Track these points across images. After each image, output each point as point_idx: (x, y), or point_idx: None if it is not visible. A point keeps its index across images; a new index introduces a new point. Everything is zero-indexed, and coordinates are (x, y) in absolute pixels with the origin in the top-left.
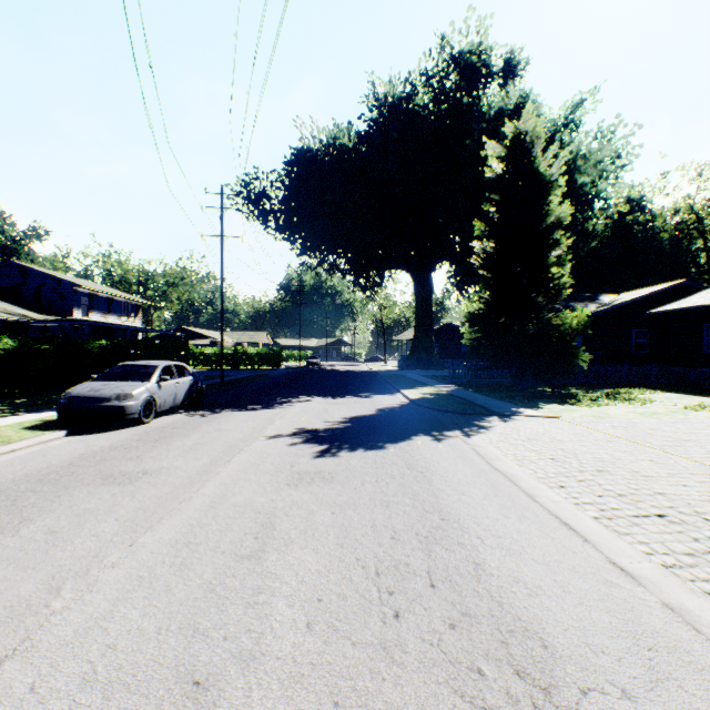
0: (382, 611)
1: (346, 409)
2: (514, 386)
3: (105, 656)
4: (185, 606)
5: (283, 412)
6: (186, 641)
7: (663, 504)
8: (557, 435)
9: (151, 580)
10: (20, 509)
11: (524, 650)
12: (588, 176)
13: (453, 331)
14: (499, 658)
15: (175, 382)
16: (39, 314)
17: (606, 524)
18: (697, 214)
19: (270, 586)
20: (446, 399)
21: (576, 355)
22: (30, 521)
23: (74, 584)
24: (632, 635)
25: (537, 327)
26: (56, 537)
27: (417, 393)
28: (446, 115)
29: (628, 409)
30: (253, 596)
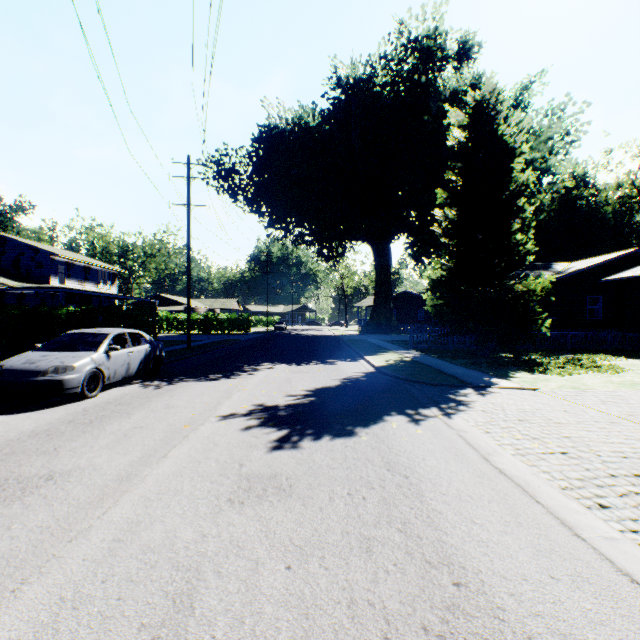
0: None
1: (310, 379)
2: (476, 352)
3: None
4: None
5: (243, 382)
6: None
7: None
8: (550, 415)
9: None
10: None
11: None
12: (538, 152)
13: (409, 298)
14: None
15: (128, 351)
16: (15, 281)
17: None
18: (639, 189)
19: None
20: (412, 367)
21: (538, 321)
22: None
23: None
24: None
25: (499, 294)
26: None
27: (381, 359)
28: (405, 94)
29: (603, 379)
30: None
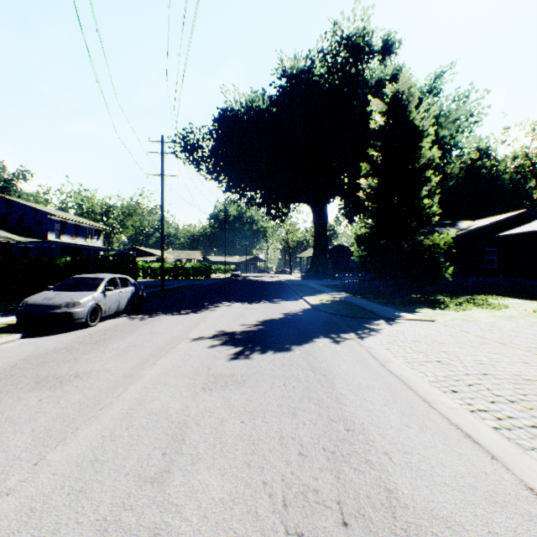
0: None
1: (259, 314)
2: (393, 294)
3: None
4: None
5: (207, 316)
6: None
7: None
8: (437, 337)
9: (41, 515)
10: None
11: None
12: (448, 131)
13: (343, 250)
14: None
15: (119, 291)
16: (21, 237)
17: (507, 436)
18: (531, 160)
19: (167, 524)
20: (340, 305)
21: (442, 269)
22: None
23: None
24: None
25: (411, 247)
26: None
27: (316, 299)
28: (338, 83)
29: (488, 313)
30: None
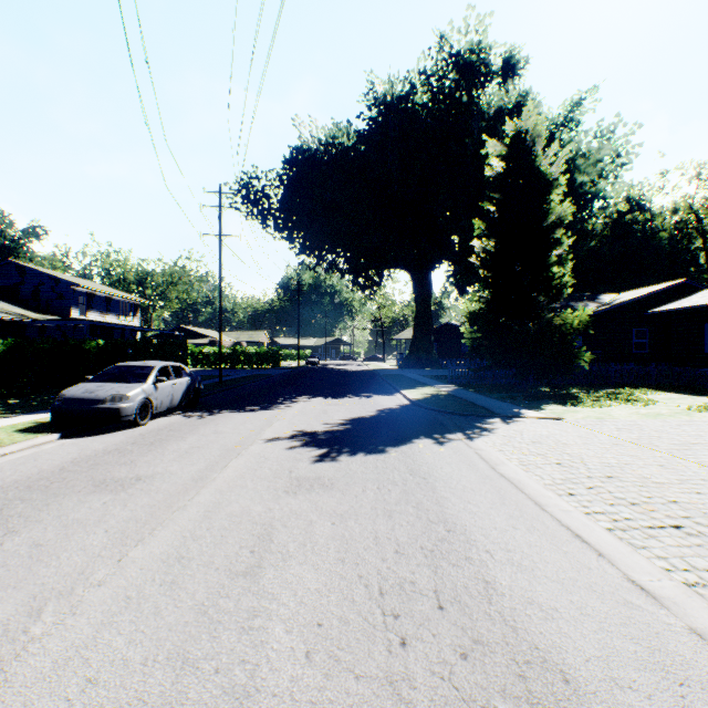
0: (387, 638)
1: (346, 411)
2: (514, 386)
3: (85, 692)
4: (175, 632)
5: (282, 413)
6: (174, 675)
7: (679, 513)
8: (562, 438)
9: (139, 601)
10: (6, 519)
11: (544, 686)
12: (588, 176)
13: (452, 330)
14: (517, 695)
15: (172, 383)
16: (37, 313)
17: (620, 536)
18: (696, 213)
19: (266, 608)
20: (447, 400)
21: (577, 355)
22: (15, 533)
23: (57, 605)
24: (661, 666)
25: (538, 327)
26: (40, 551)
27: (417, 393)
28: (445, 114)
29: (631, 410)
30: (248, 620)
